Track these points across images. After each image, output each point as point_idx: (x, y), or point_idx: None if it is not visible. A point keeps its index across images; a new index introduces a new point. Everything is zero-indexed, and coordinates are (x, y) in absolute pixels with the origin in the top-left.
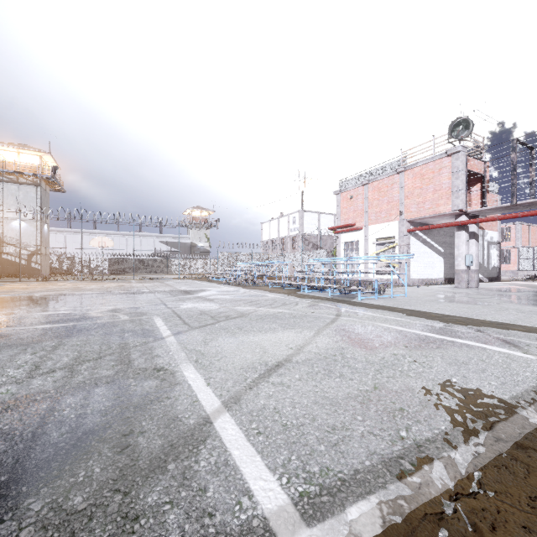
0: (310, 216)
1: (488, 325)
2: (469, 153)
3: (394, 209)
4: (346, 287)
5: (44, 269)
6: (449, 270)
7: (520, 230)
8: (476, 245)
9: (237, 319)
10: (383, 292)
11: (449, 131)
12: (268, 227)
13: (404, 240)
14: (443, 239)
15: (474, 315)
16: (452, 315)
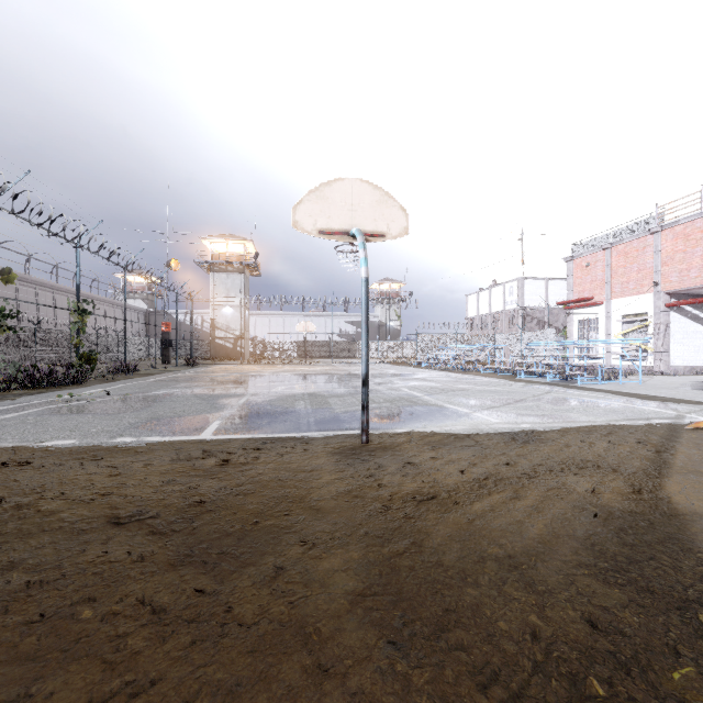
0: (534, 285)
1: (685, 403)
2: None
3: (647, 278)
4: (565, 372)
5: (246, 353)
6: None
7: None
8: None
9: (462, 391)
10: (614, 379)
11: None
12: (476, 300)
13: (661, 317)
14: None
15: (689, 397)
16: (664, 397)
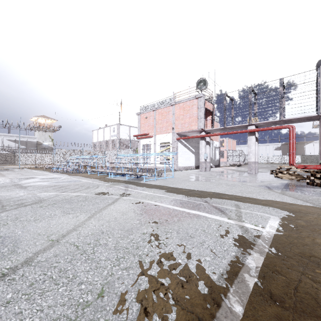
0: (124, 128)
1: (211, 196)
2: (206, 99)
3: (170, 126)
4: (136, 173)
5: None
6: (197, 161)
7: (228, 142)
8: (209, 148)
9: (29, 206)
10: (161, 175)
11: (196, 84)
12: (97, 133)
13: (175, 144)
14: (194, 144)
15: (205, 189)
16: (194, 190)
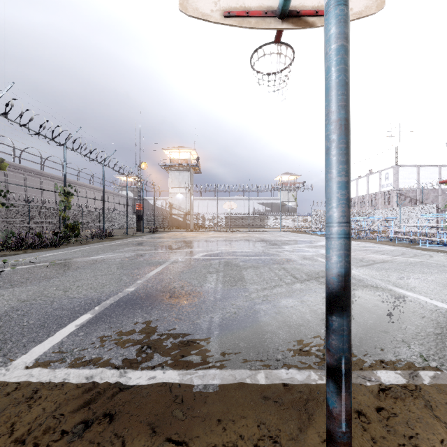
0: (407, 171)
1: None
2: None
3: None
4: None
5: (191, 224)
6: None
7: None
8: None
9: (386, 263)
10: None
11: None
12: (356, 185)
13: None
14: None
15: None
16: None
